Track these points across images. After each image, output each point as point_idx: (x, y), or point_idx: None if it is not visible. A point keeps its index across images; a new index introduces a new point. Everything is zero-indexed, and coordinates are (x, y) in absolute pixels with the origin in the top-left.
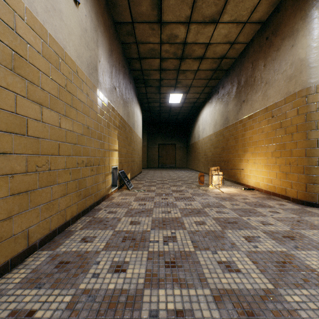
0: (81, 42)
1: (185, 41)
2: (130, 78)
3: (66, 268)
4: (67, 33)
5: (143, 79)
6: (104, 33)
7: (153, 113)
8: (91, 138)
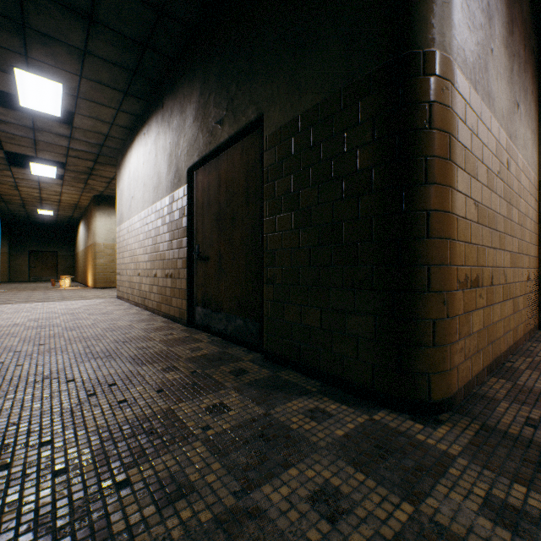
0: None
1: (41, 196)
2: None
3: None
4: None
5: (4, 200)
6: None
7: (19, 217)
8: None
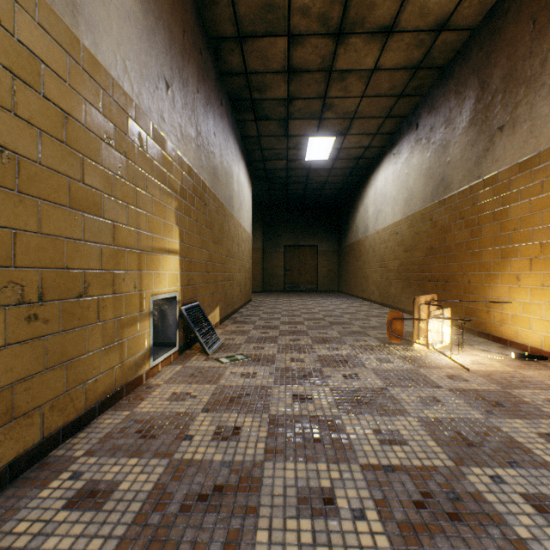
0: None
1: None
2: (220, 91)
3: None
4: None
5: (250, 98)
6: None
7: (273, 184)
8: (28, 198)
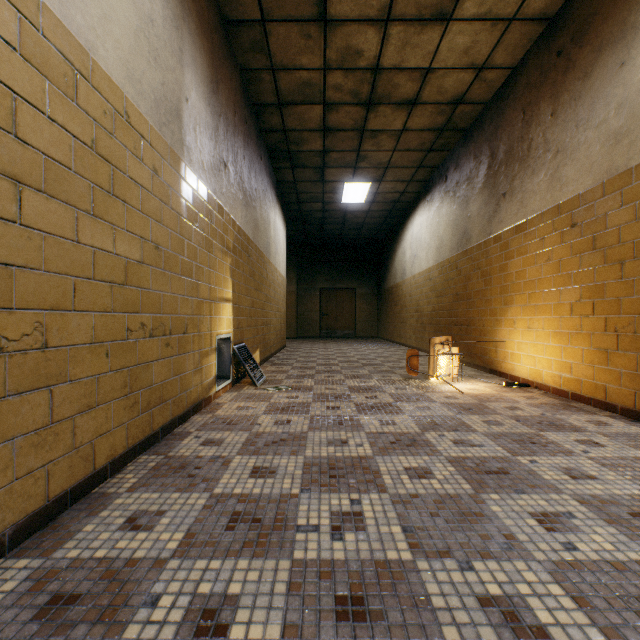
0: (139, 45)
1: (378, 63)
2: (260, 147)
3: (65, 619)
4: (97, 14)
5: (287, 150)
6: (199, 39)
7: (309, 224)
8: (166, 272)
